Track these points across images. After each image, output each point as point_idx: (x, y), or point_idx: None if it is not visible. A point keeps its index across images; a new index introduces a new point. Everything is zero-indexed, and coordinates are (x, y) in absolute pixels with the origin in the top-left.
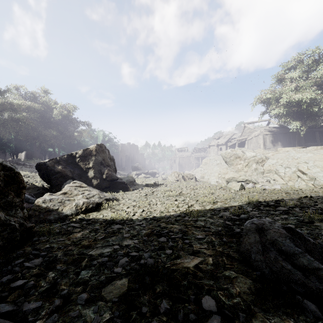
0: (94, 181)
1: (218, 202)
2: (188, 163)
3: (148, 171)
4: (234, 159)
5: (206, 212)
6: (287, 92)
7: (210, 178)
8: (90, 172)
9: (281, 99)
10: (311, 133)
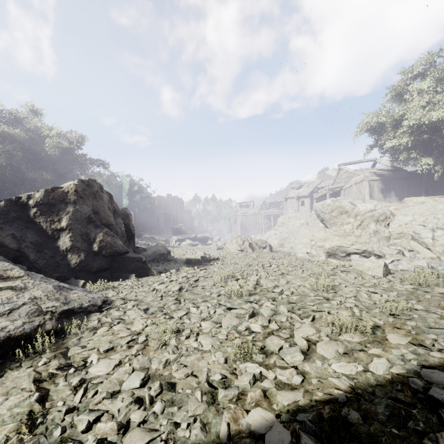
0: (72, 257)
1: (389, 333)
2: (255, 224)
3: (196, 235)
4: (338, 215)
5: (399, 409)
6: (416, 109)
7: (295, 247)
8: (62, 239)
9: (405, 122)
10: (440, 179)
